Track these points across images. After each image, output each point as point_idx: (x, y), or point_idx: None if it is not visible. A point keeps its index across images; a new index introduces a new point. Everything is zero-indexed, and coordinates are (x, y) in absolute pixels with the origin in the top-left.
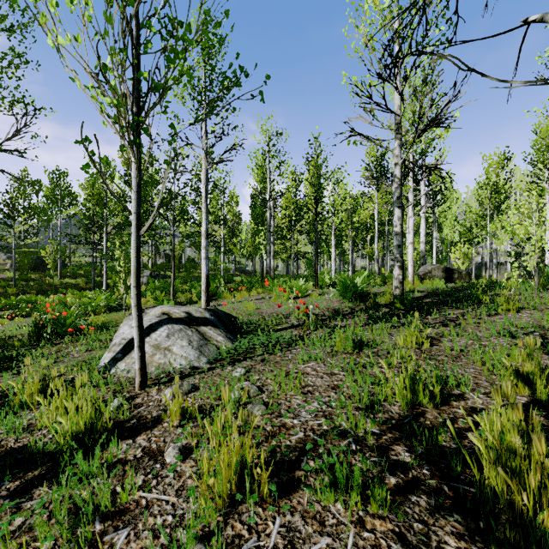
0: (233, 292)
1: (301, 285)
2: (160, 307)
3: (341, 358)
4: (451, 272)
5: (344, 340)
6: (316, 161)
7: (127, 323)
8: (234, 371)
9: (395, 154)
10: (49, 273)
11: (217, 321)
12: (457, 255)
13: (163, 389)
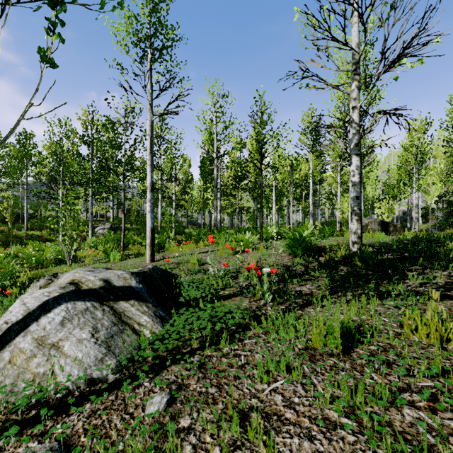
0: (181, 245)
1: (247, 238)
2: (74, 272)
3: (342, 390)
4: (387, 225)
5: (324, 332)
6: (261, 118)
7: (20, 297)
8: (149, 400)
9: (353, 97)
10: (17, 225)
11: (146, 290)
12: (383, 210)
13: (7, 451)
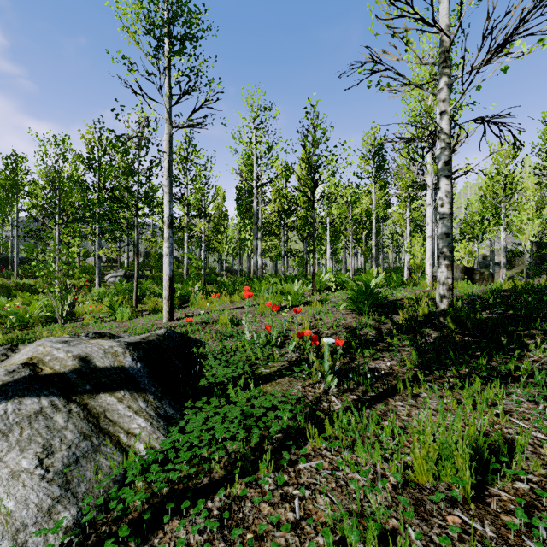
0: (210, 298)
1: (297, 289)
2: (37, 344)
3: None
4: (471, 272)
5: (436, 457)
6: (314, 135)
7: None
8: None
9: (441, 98)
10: (6, 272)
11: (146, 372)
12: (462, 253)
13: None
